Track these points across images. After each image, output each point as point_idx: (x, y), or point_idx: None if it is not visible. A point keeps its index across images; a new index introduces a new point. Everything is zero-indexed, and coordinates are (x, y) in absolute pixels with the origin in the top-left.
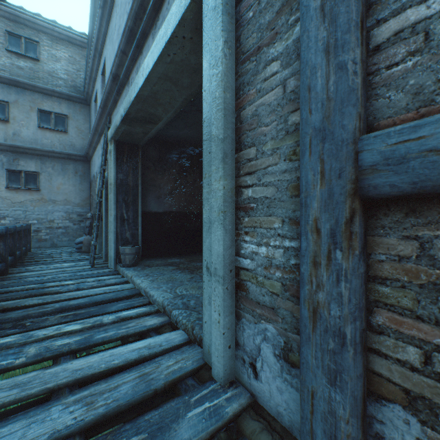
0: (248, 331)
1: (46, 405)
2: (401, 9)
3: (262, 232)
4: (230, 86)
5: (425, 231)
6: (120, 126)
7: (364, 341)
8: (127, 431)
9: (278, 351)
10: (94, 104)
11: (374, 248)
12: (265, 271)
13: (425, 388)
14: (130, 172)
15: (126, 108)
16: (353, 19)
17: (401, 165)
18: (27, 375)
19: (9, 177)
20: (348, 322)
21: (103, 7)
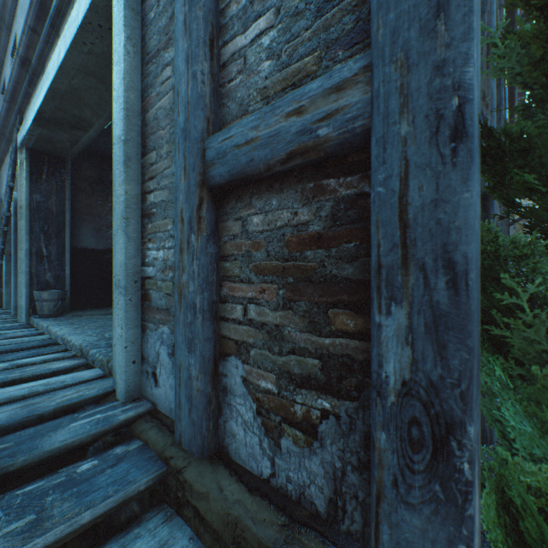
0: (151, 340)
1: None
2: (235, 36)
3: (160, 236)
4: (135, 87)
5: (245, 212)
6: (33, 128)
7: (215, 311)
8: None
9: (171, 350)
10: (2, 98)
11: (223, 232)
12: (162, 274)
13: (245, 334)
14: (53, 193)
15: (38, 105)
16: (202, 37)
17: (224, 158)
18: None
19: None
20: (198, 294)
21: None
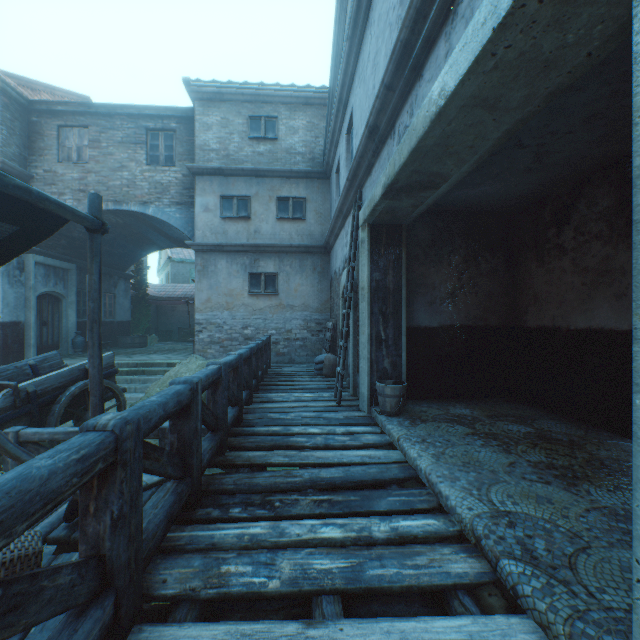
0: None
1: None
2: None
3: None
4: None
5: None
6: (379, 202)
7: None
8: None
9: None
10: (335, 176)
11: None
12: None
13: None
14: (390, 268)
15: (392, 175)
16: None
17: None
18: (284, 628)
19: (250, 281)
20: None
21: (351, 37)
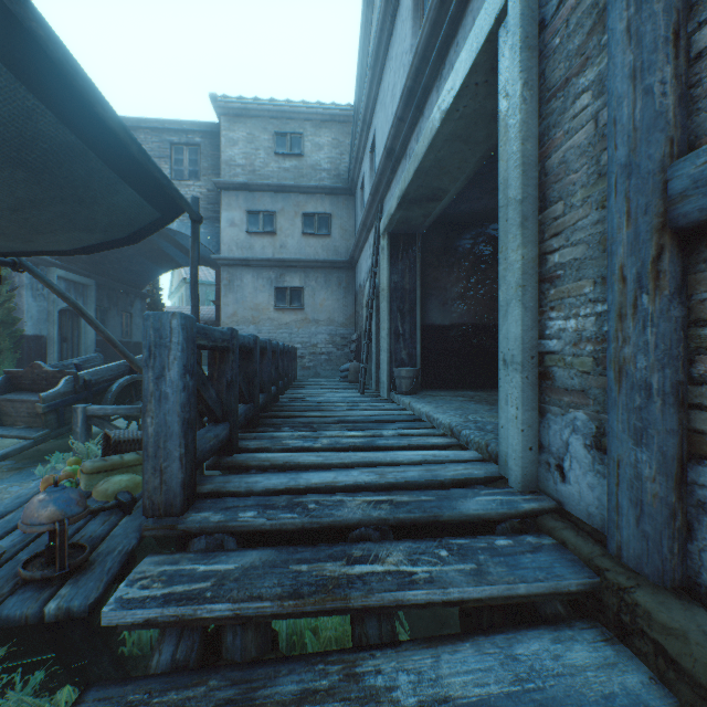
0: (554, 427)
1: (346, 469)
2: None
3: (570, 302)
4: (531, 135)
5: None
6: (395, 212)
7: (680, 396)
8: (416, 493)
9: (588, 441)
10: (360, 193)
11: (695, 288)
12: (573, 348)
13: None
14: (406, 271)
15: (404, 189)
16: (661, 36)
17: None
18: (326, 453)
19: (276, 295)
20: (654, 371)
21: (373, 67)
